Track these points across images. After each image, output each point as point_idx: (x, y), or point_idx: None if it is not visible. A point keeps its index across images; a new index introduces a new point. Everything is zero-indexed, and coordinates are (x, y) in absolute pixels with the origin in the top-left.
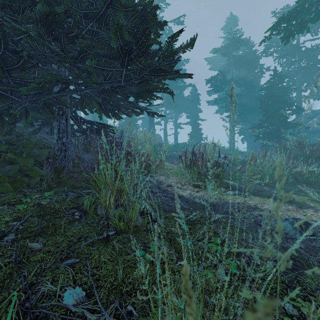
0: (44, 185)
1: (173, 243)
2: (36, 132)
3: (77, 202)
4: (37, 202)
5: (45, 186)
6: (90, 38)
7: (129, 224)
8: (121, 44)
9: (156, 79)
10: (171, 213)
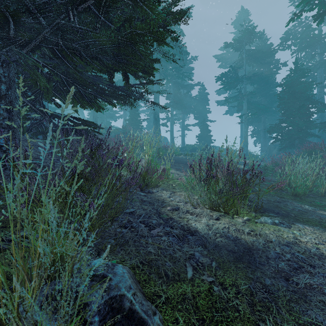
0: None
1: None
2: None
3: None
4: None
5: None
6: None
7: None
8: None
9: None
10: (178, 282)
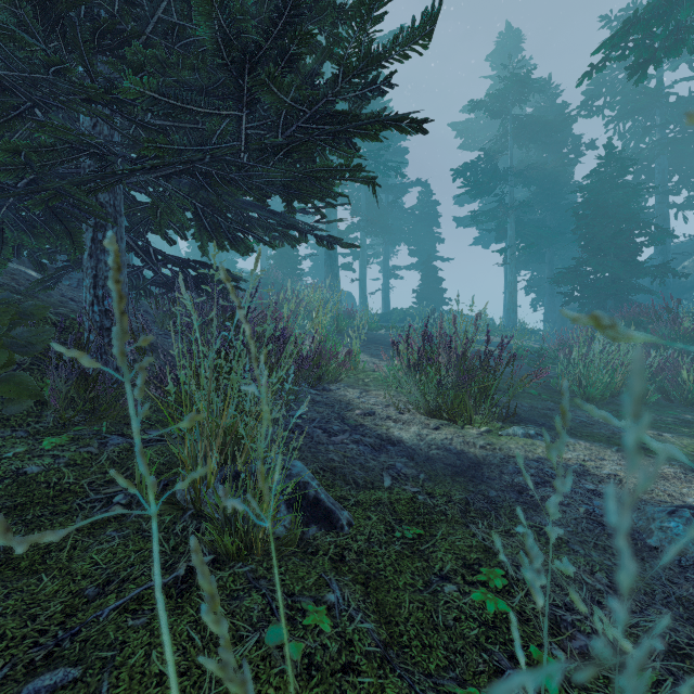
0: (49, 418)
1: (375, 587)
2: (50, 286)
3: (127, 465)
4: (15, 467)
5: (50, 422)
6: (166, 47)
7: (253, 533)
8: (225, 29)
9: (330, 141)
10: (372, 490)
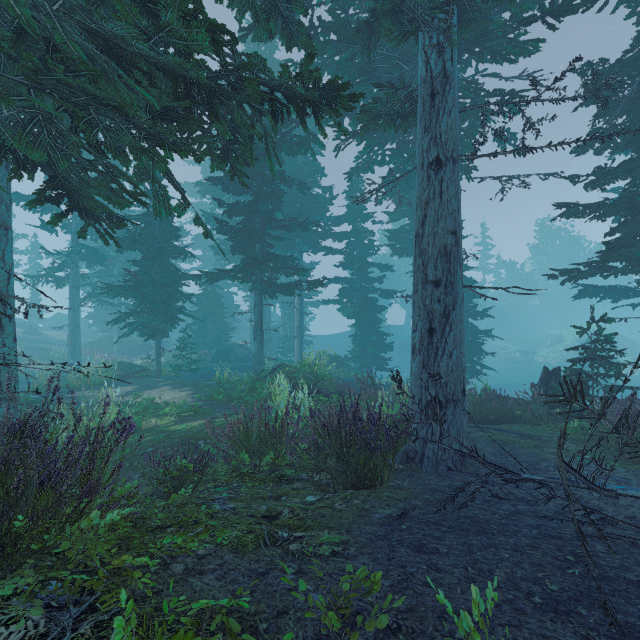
0: None
1: None
2: None
3: None
4: None
5: None
6: None
7: None
8: None
9: None
10: None
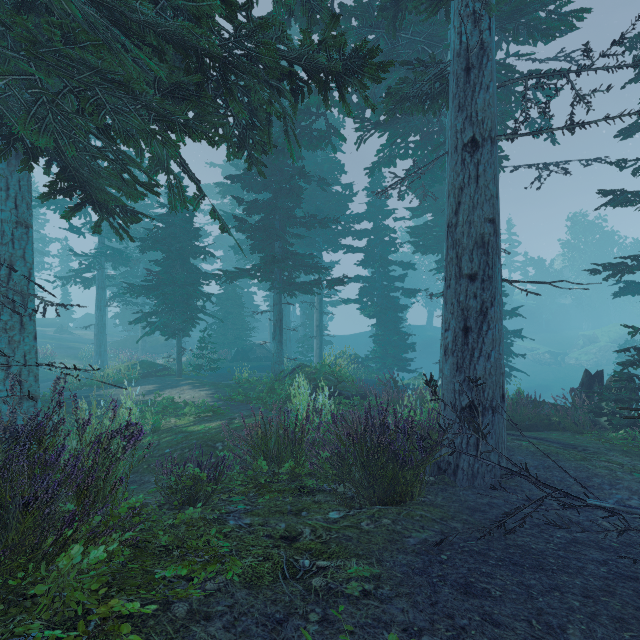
0: None
1: None
2: None
3: None
4: None
5: None
6: None
7: None
8: None
9: None
10: None
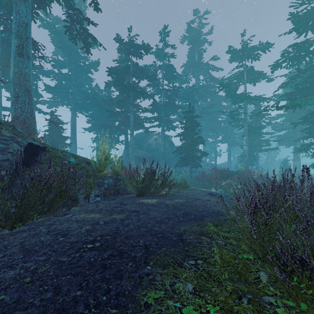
0: None
1: None
2: None
3: None
4: None
5: None
6: None
7: None
8: None
9: None
10: None
